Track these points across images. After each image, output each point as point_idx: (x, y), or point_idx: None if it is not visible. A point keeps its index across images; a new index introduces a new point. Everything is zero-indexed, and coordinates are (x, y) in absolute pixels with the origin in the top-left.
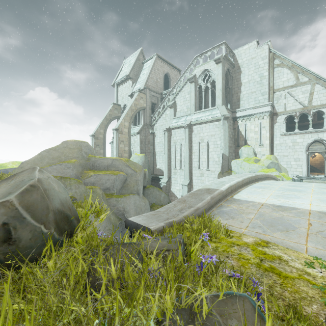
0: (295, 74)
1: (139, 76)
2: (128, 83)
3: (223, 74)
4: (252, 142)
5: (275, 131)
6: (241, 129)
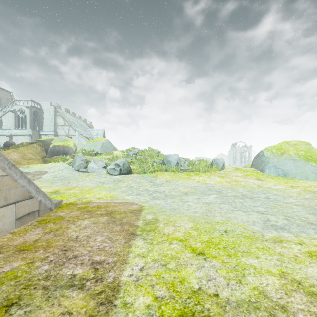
0: (64, 121)
1: None
2: None
3: (31, 114)
4: None
5: None
6: None
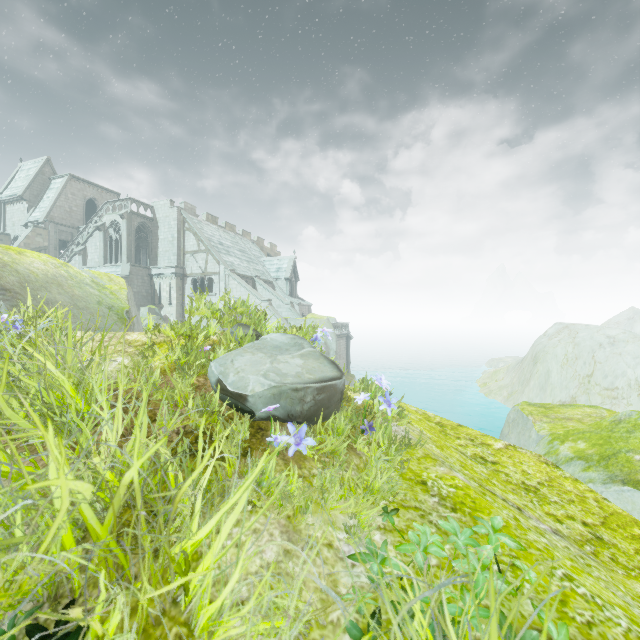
0: (197, 241)
1: (42, 198)
2: (23, 206)
3: (130, 230)
4: (165, 302)
5: (186, 291)
6: (157, 287)
